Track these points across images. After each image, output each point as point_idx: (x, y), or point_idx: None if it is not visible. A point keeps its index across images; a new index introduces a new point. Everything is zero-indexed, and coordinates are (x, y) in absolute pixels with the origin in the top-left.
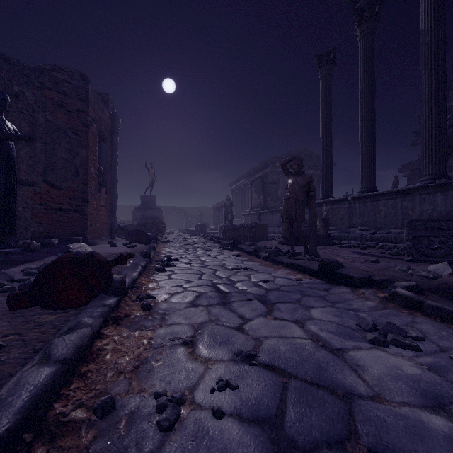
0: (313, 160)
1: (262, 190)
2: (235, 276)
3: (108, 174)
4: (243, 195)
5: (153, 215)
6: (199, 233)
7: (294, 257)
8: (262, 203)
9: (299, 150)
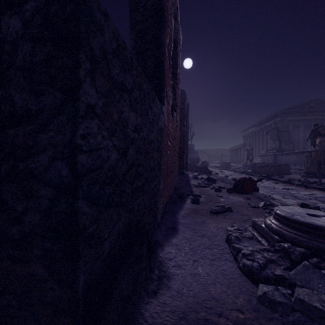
0: (324, 106)
1: (277, 137)
2: (289, 191)
3: (186, 137)
4: (254, 139)
5: (193, 156)
6: (227, 168)
7: (321, 185)
8: (277, 147)
9: (308, 100)
